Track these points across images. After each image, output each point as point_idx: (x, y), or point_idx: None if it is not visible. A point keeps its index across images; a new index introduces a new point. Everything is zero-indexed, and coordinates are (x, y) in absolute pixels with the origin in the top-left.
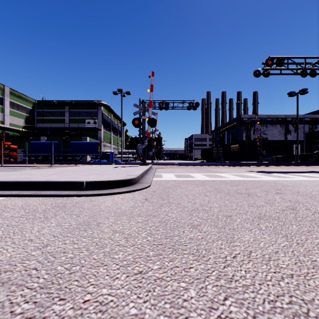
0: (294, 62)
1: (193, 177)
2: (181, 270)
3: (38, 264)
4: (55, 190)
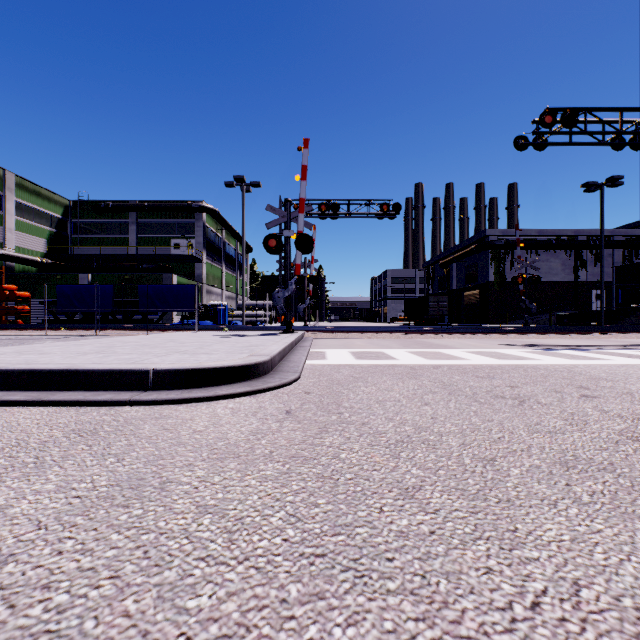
0: (598, 118)
1: (391, 358)
2: None
3: None
4: (85, 389)
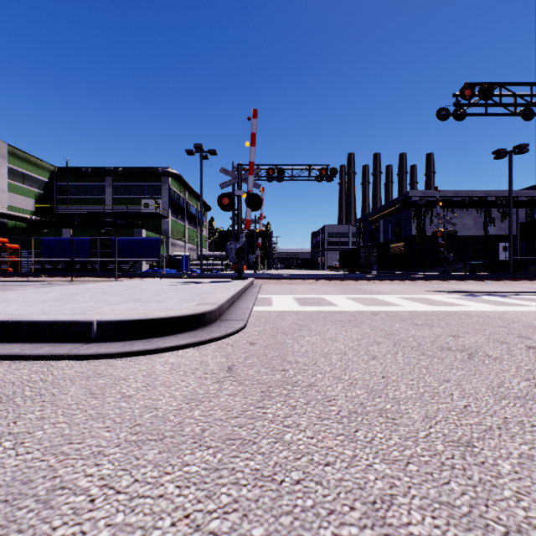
0: (511, 91)
1: (331, 305)
2: None
3: None
4: (28, 340)
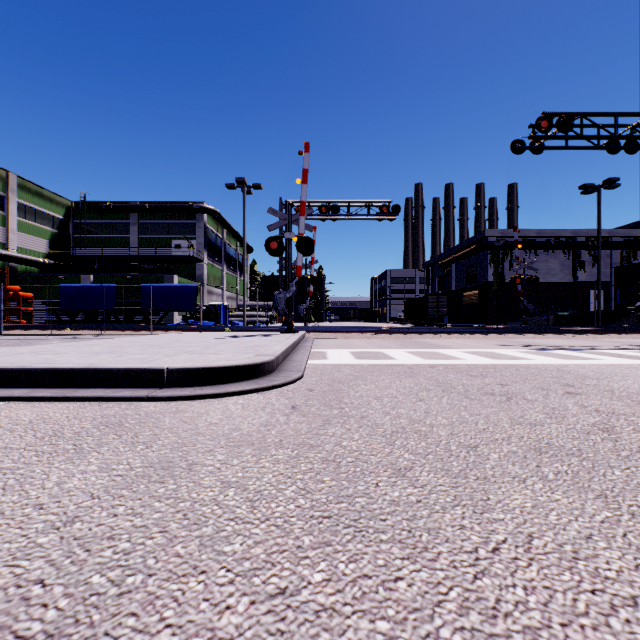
0: (594, 123)
1: (389, 358)
2: (376, 585)
3: (49, 569)
4: (104, 386)
